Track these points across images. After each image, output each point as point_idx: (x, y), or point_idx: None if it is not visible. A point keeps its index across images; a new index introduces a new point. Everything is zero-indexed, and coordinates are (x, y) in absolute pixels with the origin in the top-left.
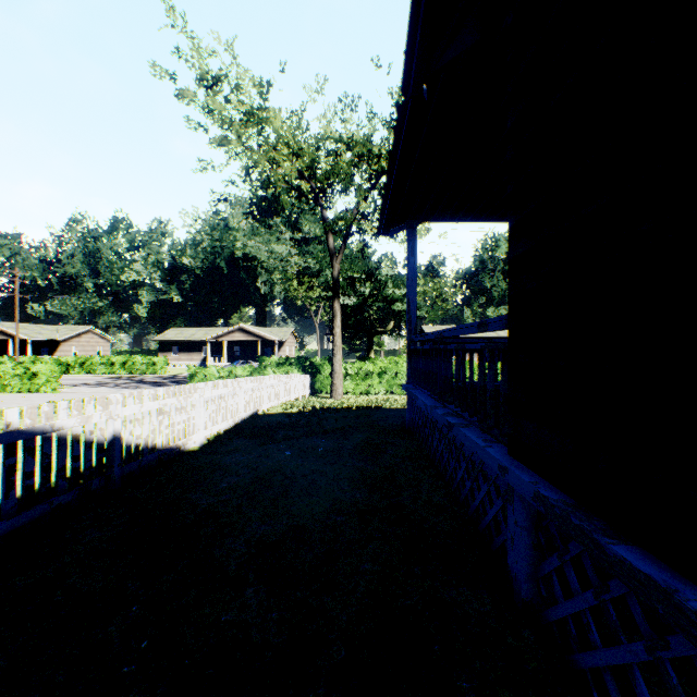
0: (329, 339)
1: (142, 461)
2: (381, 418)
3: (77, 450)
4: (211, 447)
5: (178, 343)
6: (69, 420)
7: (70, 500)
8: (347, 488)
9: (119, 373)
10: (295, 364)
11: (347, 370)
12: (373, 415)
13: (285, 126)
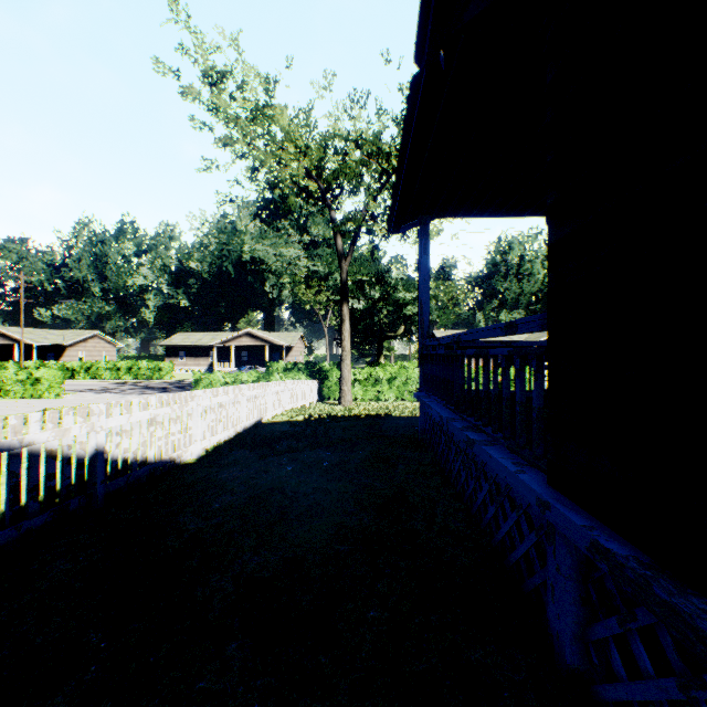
0: (338, 344)
1: (130, 476)
2: (391, 428)
3: (52, 467)
4: (209, 459)
5: (184, 348)
6: (41, 434)
7: (43, 523)
8: (354, 510)
9: (124, 378)
10: (303, 369)
11: (356, 376)
12: (382, 424)
13: (293, 125)
